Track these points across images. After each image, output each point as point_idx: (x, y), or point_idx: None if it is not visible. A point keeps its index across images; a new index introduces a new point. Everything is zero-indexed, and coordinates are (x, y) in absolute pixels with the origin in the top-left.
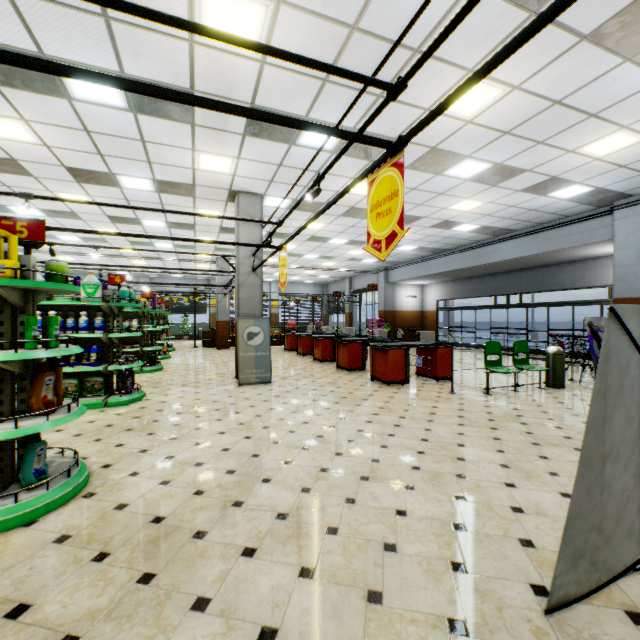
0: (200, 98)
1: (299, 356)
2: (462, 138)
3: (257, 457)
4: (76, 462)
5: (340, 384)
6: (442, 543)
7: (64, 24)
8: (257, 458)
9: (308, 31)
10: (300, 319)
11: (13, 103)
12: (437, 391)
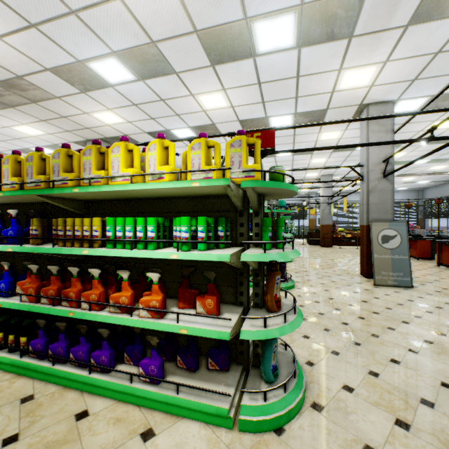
0: None
1: (412, 259)
2: None
3: None
4: (295, 361)
5: None
6: None
7: None
8: None
9: None
10: None
11: (220, 78)
12: None
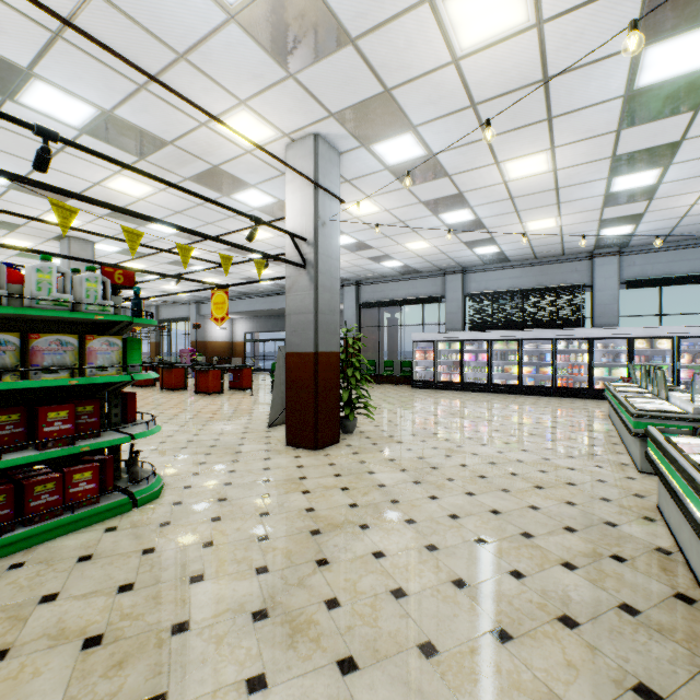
0: (159, 273)
1: None
2: (257, 245)
3: None
4: None
5: (172, 397)
6: (242, 426)
7: (1, 157)
8: None
9: (175, 199)
10: None
11: None
12: (243, 395)
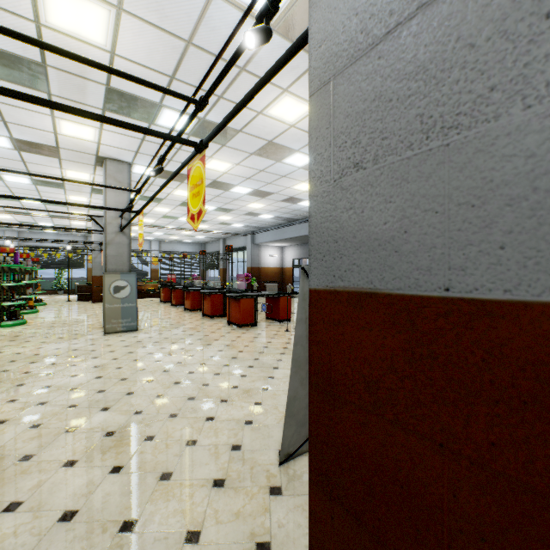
0: (16, 92)
1: (173, 307)
2: (290, 137)
3: (103, 392)
4: None
5: (200, 329)
6: (232, 434)
7: None
8: (102, 393)
9: (150, 37)
10: (180, 274)
11: None
12: (276, 330)
